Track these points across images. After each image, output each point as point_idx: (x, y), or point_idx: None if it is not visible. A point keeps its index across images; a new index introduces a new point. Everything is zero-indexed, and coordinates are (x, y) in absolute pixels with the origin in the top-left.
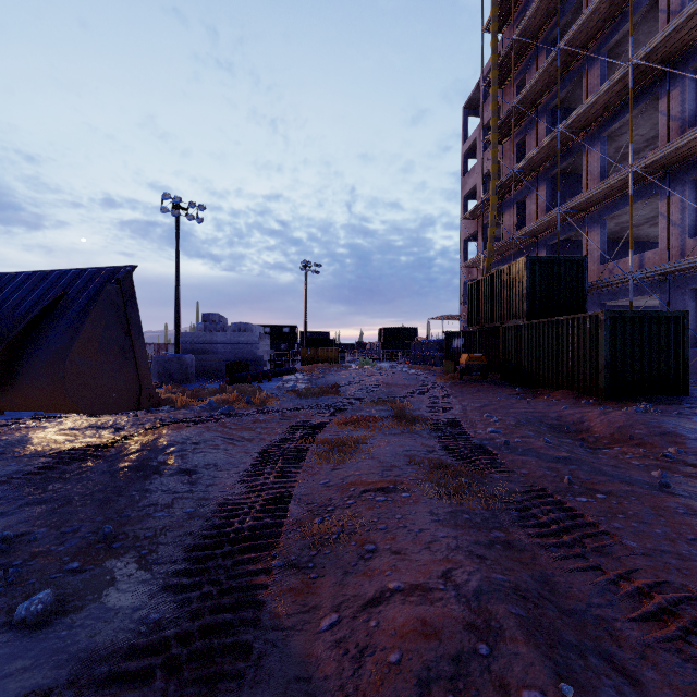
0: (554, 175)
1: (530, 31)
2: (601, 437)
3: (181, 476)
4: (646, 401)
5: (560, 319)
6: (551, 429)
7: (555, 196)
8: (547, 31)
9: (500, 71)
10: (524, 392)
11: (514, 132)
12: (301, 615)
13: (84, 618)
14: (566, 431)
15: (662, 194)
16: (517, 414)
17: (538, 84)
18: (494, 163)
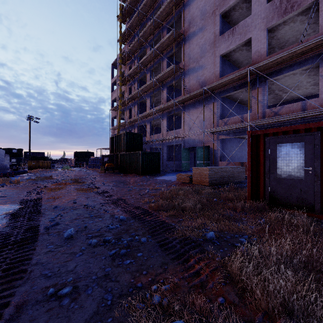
0: (140, 103)
1: (132, 51)
2: (131, 183)
3: (2, 197)
4: (149, 175)
5: (132, 152)
6: (121, 182)
7: (140, 110)
8: (137, 53)
9: (123, 59)
10: (123, 175)
11: (128, 83)
12: (50, 203)
13: (4, 208)
14: (124, 183)
15: (162, 118)
16: (114, 180)
17: (134, 71)
18: (120, 93)
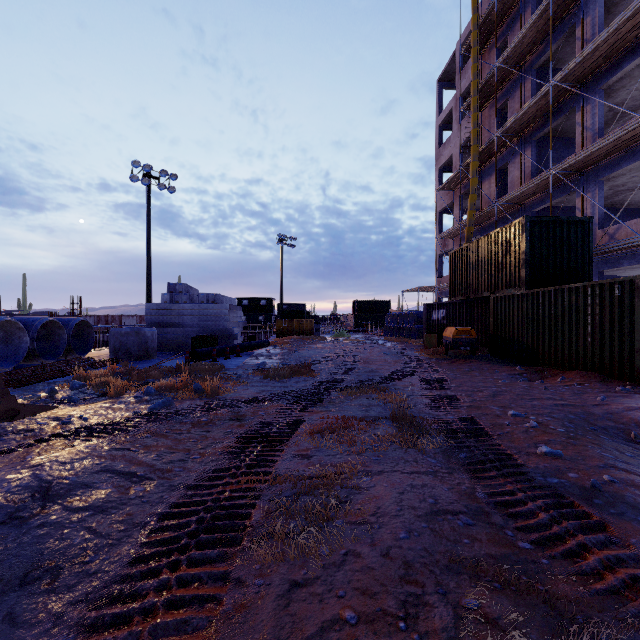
0: (539, 139)
1: None
2: None
3: None
4: None
5: (574, 287)
6: (613, 437)
7: (541, 161)
8: None
9: (480, 34)
10: (527, 372)
11: (494, 97)
12: None
13: None
14: (636, 441)
15: None
16: (549, 409)
17: (524, 40)
18: (475, 128)
